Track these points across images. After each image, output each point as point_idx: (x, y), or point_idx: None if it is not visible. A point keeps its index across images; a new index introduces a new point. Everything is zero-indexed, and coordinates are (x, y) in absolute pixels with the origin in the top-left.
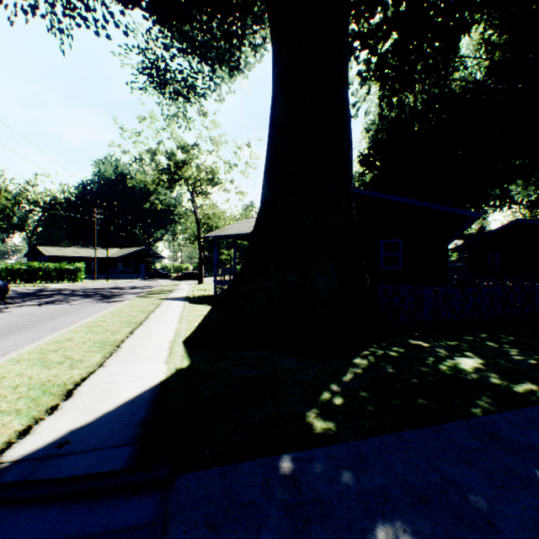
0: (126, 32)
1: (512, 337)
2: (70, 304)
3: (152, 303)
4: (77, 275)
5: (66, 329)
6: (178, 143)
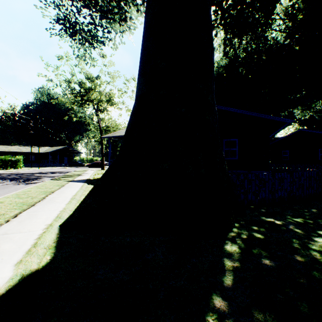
0: None
1: None
2: None
3: (58, 185)
4: (17, 164)
5: None
6: (86, 75)
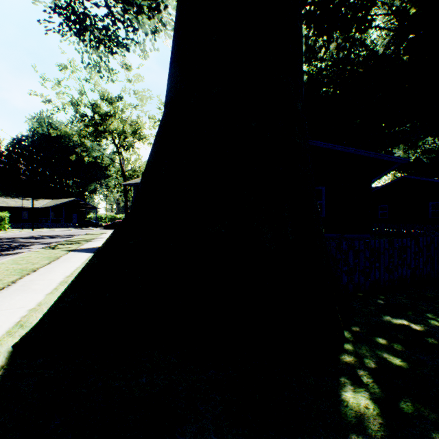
0: None
1: None
2: None
3: (50, 257)
4: (0, 224)
5: None
6: (102, 94)
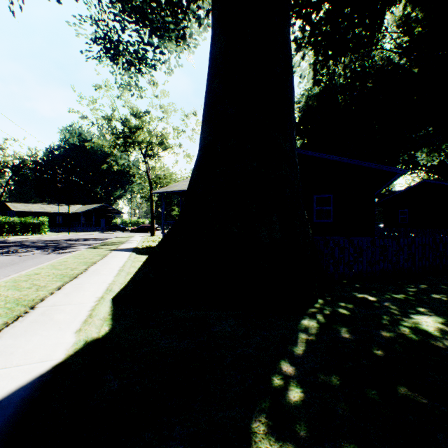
0: None
1: None
2: (18, 255)
3: (99, 254)
4: (41, 228)
5: None
6: (131, 110)
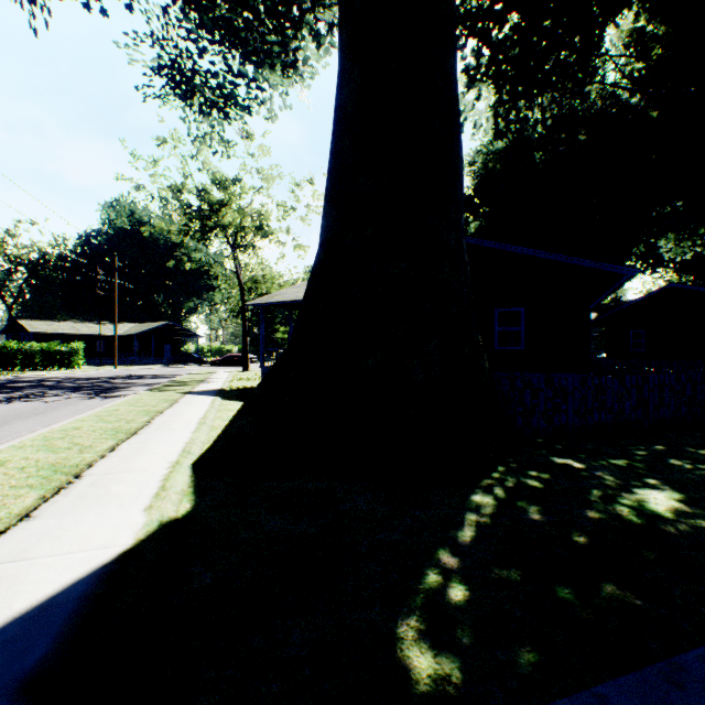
0: (130, 6)
1: (703, 450)
2: (43, 401)
3: (166, 399)
4: (73, 360)
5: (9, 444)
6: (213, 176)
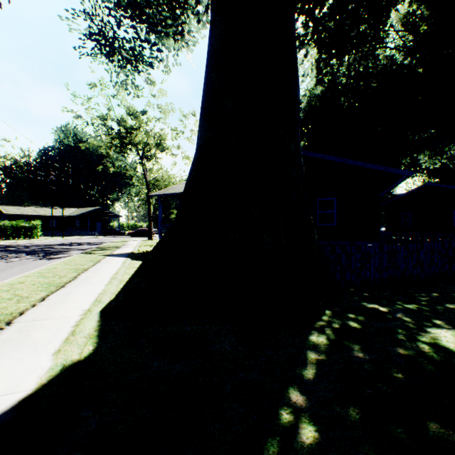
0: None
1: None
2: (5, 261)
3: (92, 260)
4: (33, 232)
5: None
6: (128, 109)
